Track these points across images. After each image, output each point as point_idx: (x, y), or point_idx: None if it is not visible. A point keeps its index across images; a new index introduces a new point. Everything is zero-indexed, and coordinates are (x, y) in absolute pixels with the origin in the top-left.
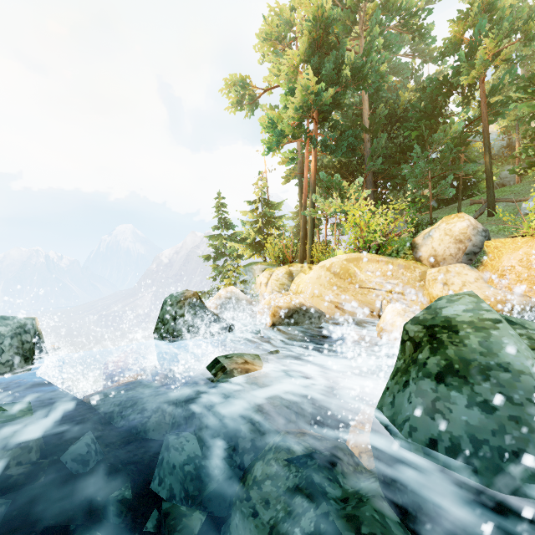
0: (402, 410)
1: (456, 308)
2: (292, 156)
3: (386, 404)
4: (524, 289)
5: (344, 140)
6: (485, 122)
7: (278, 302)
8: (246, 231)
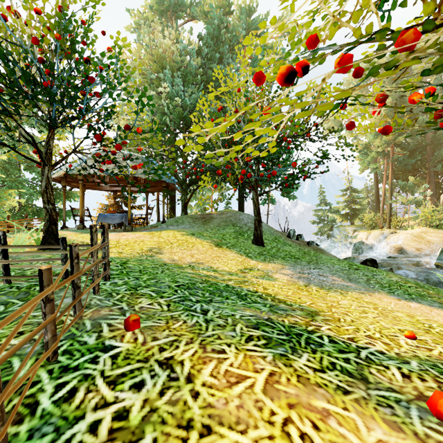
0: (440, 258)
1: None
2: (376, 167)
3: (437, 259)
4: None
5: (413, 158)
6: None
7: (393, 246)
8: (340, 207)
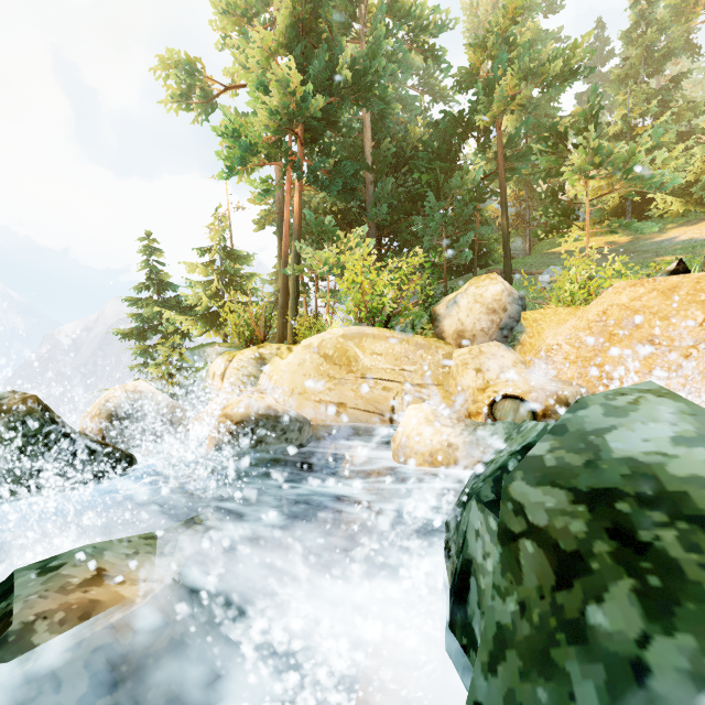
0: None
1: (646, 430)
2: (267, 186)
3: None
4: (572, 375)
5: (340, 172)
6: (502, 176)
7: (228, 406)
8: (194, 294)
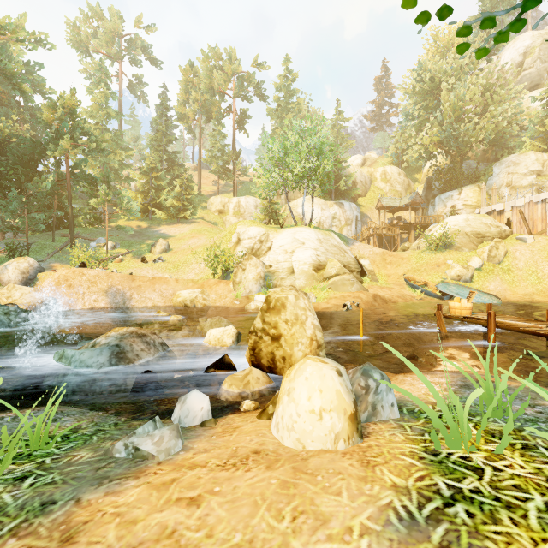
0: None
1: None
2: None
3: None
4: (50, 296)
5: None
6: (69, 185)
7: None
8: None
